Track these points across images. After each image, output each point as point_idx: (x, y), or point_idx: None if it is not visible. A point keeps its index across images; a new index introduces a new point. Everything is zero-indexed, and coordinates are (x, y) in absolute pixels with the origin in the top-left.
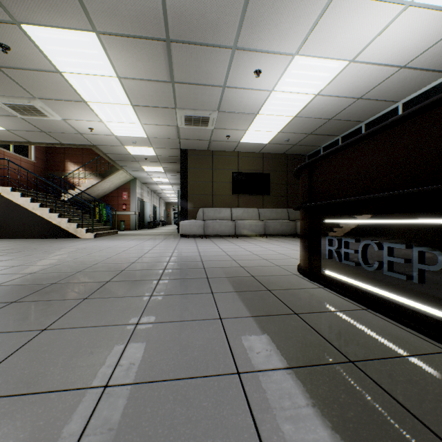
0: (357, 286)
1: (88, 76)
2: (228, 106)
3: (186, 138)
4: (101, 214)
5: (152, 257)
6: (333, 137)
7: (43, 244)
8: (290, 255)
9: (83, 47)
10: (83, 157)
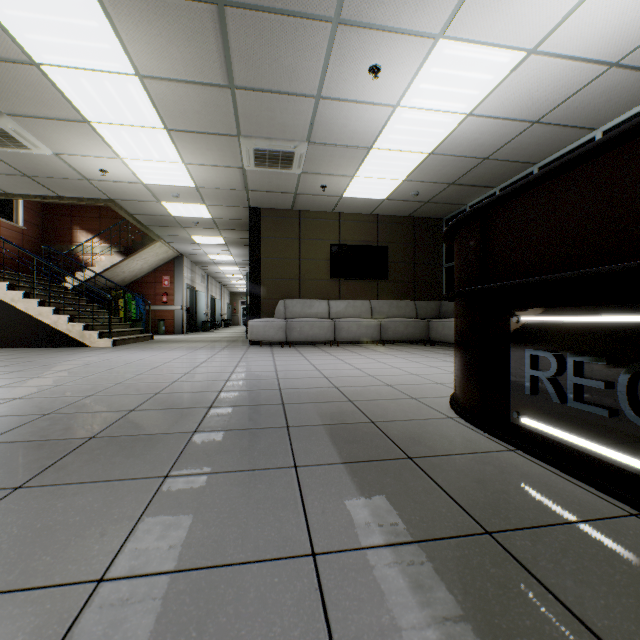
0: (608, 458)
1: (86, 72)
2: (324, 132)
3: (258, 189)
4: (127, 309)
5: (195, 381)
6: (487, 189)
7: (20, 358)
8: (429, 377)
9: (70, 13)
10: (100, 222)
